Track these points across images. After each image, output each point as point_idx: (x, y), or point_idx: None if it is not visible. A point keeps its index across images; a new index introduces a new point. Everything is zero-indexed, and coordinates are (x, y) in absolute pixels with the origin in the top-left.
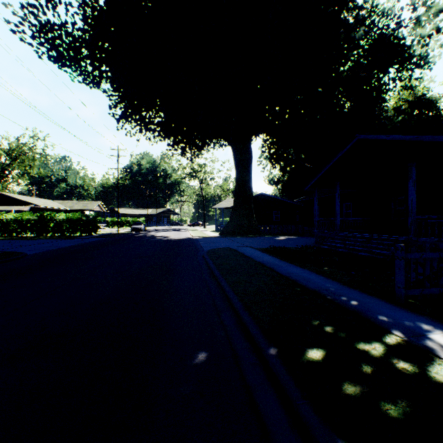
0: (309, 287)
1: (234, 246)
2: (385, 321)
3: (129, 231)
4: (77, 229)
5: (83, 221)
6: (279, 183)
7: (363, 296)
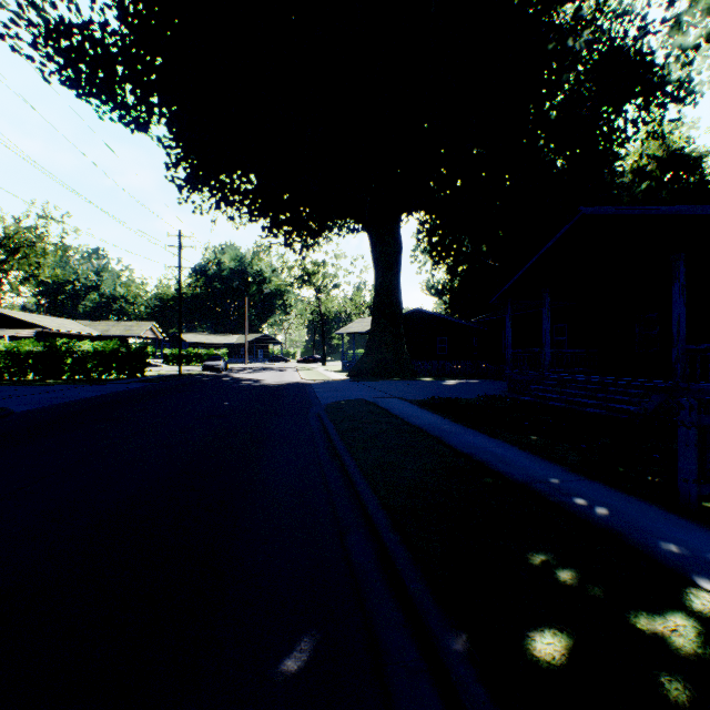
0: (510, 477)
1: (373, 396)
2: (675, 555)
3: (200, 371)
4: (111, 368)
5: (122, 354)
6: (445, 293)
7: (615, 496)
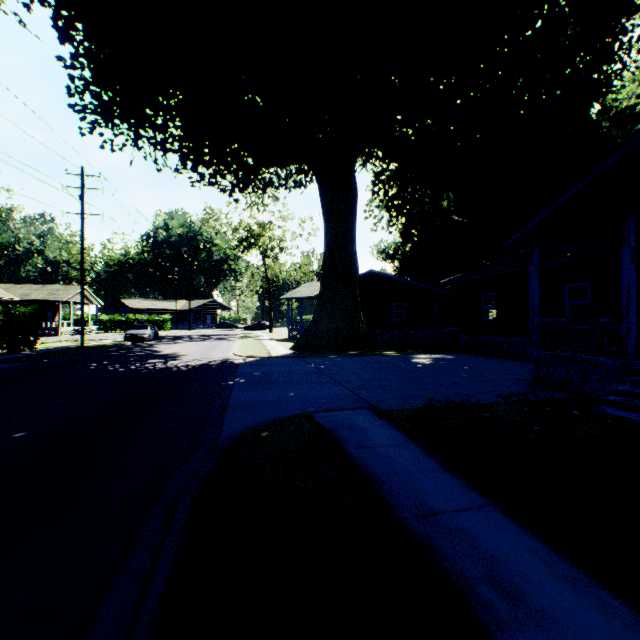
0: None
1: (327, 400)
2: None
3: (122, 341)
4: None
5: None
6: (396, 257)
7: None
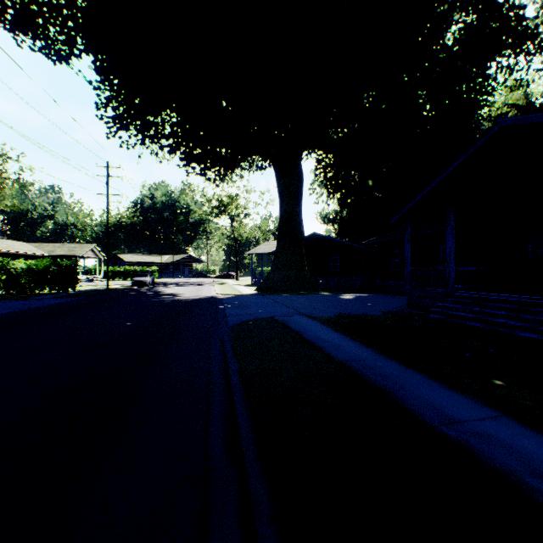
0: None
1: (281, 313)
2: None
3: (130, 286)
4: (43, 283)
5: (53, 271)
6: (335, 221)
7: None
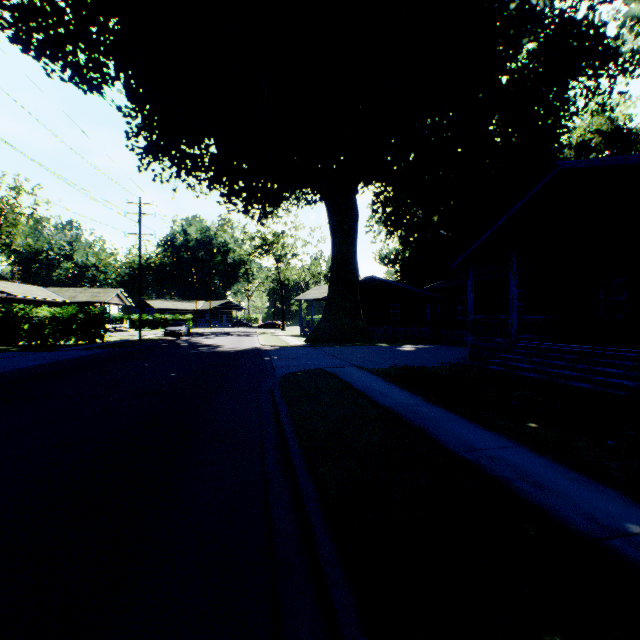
0: (561, 520)
1: (332, 365)
2: None
3: (162, 336)
4: (69, 333)
5: (80, 320)
6: (397, 263)
7: None
